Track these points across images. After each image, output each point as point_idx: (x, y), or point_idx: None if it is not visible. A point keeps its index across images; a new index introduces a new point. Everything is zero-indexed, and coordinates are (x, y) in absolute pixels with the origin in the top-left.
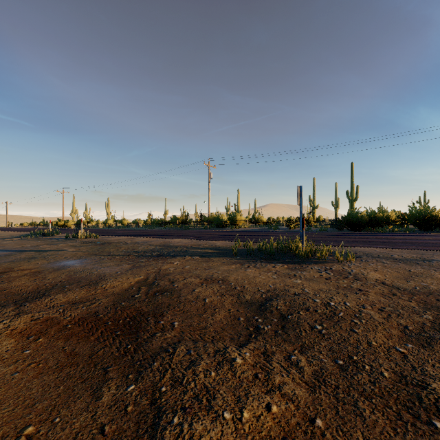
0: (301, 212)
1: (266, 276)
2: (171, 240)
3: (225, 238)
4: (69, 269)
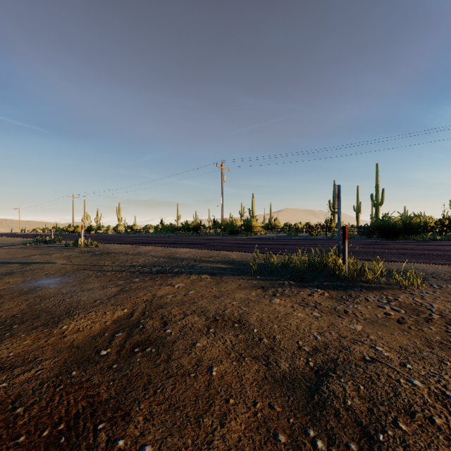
0: (339, 219)
1: (303, 313)
2: (178, 251)
3: (240, 247)
4: (38, 292)
